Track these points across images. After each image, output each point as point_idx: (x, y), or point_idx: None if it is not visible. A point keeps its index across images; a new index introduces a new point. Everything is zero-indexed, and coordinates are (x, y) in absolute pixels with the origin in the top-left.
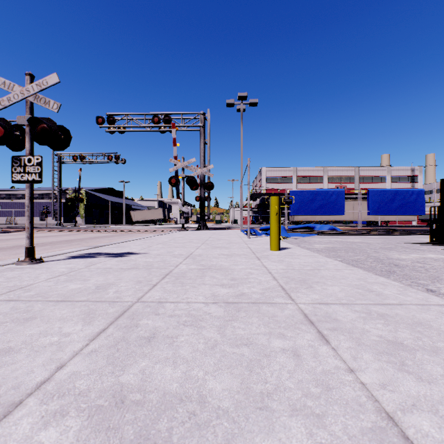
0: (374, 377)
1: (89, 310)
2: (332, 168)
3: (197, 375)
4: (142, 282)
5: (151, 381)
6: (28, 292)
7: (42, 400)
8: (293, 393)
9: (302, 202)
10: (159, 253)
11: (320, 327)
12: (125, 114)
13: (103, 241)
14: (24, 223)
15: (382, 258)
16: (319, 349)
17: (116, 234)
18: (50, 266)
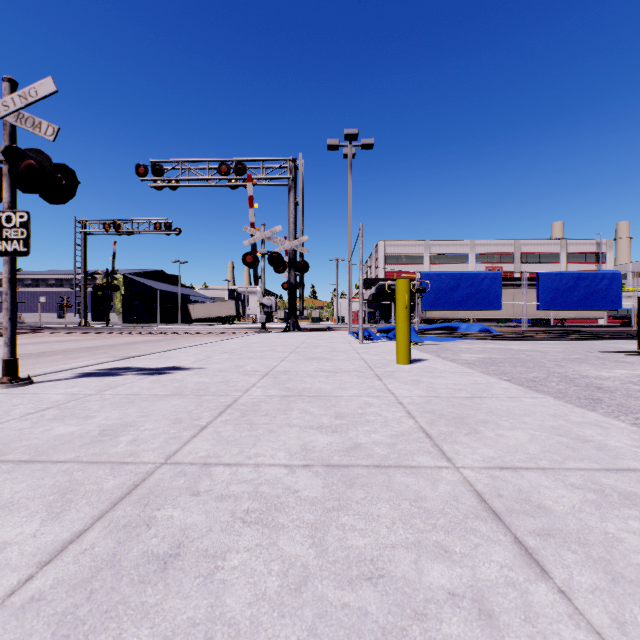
0: None
1: (68, 483)
2: (481, 242)
3: None
4: (183, 420)
5: None
6: None
7: None
8: None
9: (440, 290)
10: (221, 368)
11: (518, 529)
12: (179, 161)
13: (143, 349)
14: (35, 321)
15: (572, 376)
16: (532, 596)
17: (164, 338)
18: (41, 391)
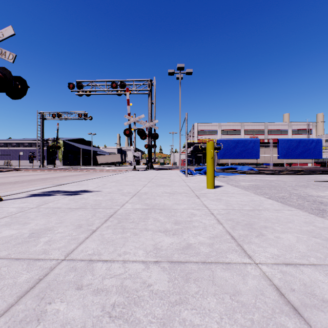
0: None
1: None
2: (247, 124)
3: None
4: (82, 226)
5: None
6: None
7: None
8: None
9: (227, 148)
10: (110, 191)
11: (316, 325)
12: (91, 81)
13: (70, 179)
14: (17, 164)
15: (304, 195)
16: None
17: (83, 173)
18: (4, 205)
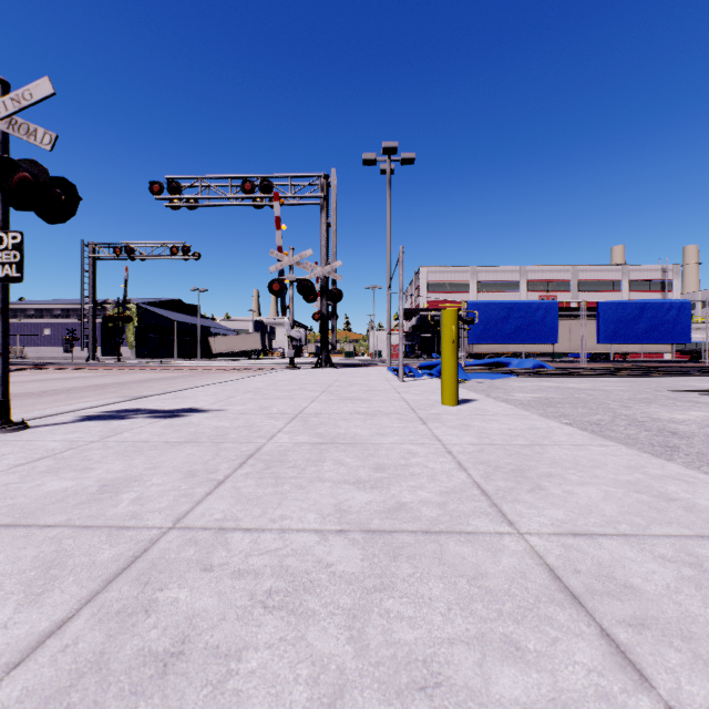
0: None
1: (55, 554)
2: (534, 268)
3: None
4: (197, 473)
5: None
6: None
7: None
8: None
9: (489, 321)
10: (244, 410)
11: (603, 617)
12: (198, 178)
13: (157, 387)
14: (39, 356)
15: (642, 419)
16: None
17: (182, 375)
18: (35, 438)
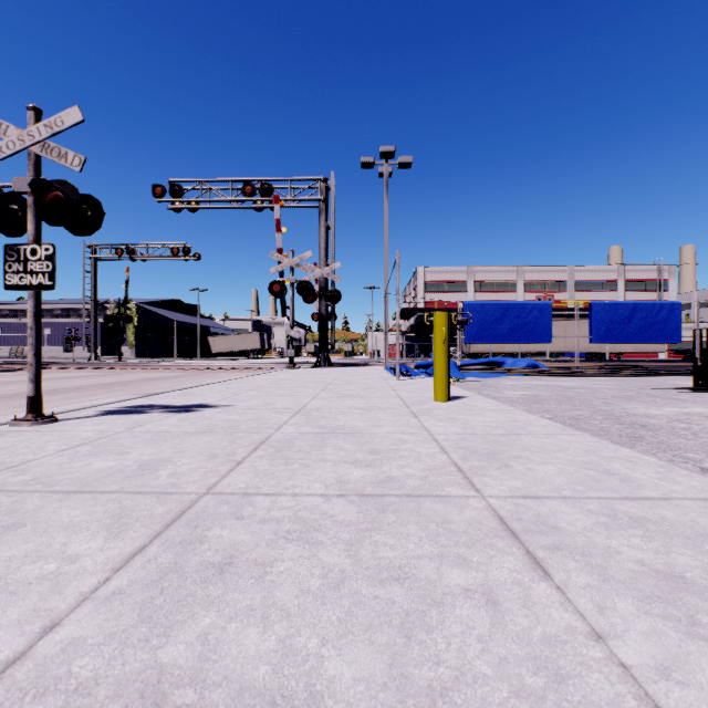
0: (643, 652)
1: (120, 509)
2: (531, 269)
3: (306, 647)
4: (219, 456)
5: (218, 659)
6: (21, 475)
7: (1, 705)
8: (491, 689)
9: (484, 322)
10: (250, 406)
11: (531, 544)
12: (199, 181)
13: (162, 386)
14: None
15: (618, 414)
16: (533, 590)
17: (184, 374)
18: (68, 429)
